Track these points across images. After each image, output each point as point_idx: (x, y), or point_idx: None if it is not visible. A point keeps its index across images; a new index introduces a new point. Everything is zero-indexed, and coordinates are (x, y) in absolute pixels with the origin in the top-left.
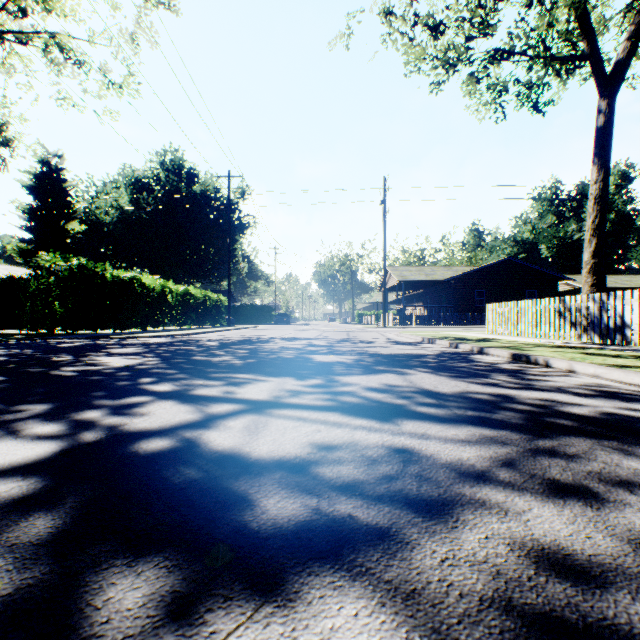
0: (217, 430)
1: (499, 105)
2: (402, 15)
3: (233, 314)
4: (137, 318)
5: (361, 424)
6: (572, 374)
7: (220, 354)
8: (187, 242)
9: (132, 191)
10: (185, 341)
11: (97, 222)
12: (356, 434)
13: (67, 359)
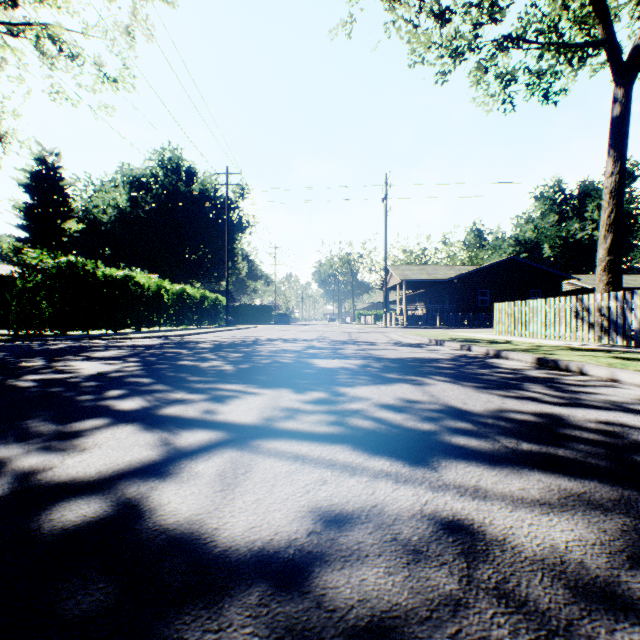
0: (177, 480)
1: (507, 96)
2: (407, 0)
3: (232, 314)
4: (131, 318)
5: (383, 468)
6: (617, 384)
7: (211, 358)
8: (186, 241)
9: (130, 190)
10: (177, 343)
11: (95, 221)
12: (378, 489)
13: (37, 364)
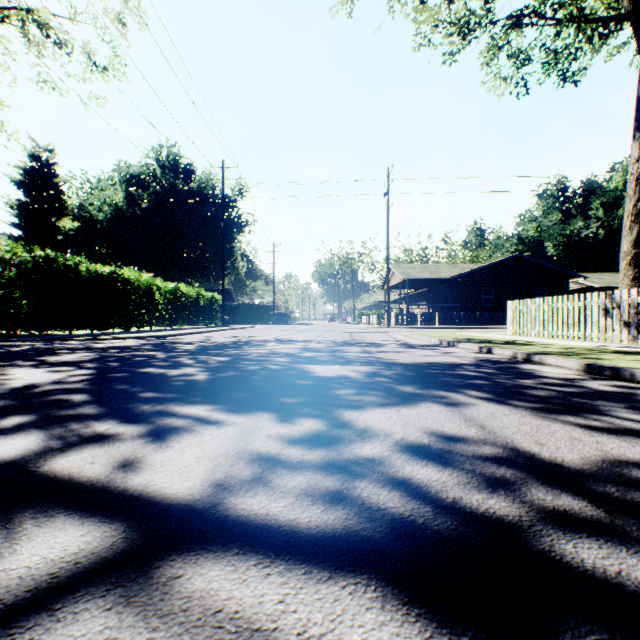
0: None
1: (521, 78)
2: None
3: (230, 314)
4: (119, 317)
5: None
6: None
7: (186, 363)
8: (184, 240)
9: (127, 187)
10: (159, 344)
11: (91, 219)
12: None
13: None
